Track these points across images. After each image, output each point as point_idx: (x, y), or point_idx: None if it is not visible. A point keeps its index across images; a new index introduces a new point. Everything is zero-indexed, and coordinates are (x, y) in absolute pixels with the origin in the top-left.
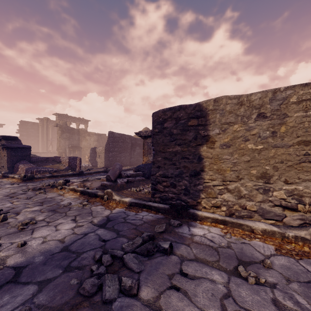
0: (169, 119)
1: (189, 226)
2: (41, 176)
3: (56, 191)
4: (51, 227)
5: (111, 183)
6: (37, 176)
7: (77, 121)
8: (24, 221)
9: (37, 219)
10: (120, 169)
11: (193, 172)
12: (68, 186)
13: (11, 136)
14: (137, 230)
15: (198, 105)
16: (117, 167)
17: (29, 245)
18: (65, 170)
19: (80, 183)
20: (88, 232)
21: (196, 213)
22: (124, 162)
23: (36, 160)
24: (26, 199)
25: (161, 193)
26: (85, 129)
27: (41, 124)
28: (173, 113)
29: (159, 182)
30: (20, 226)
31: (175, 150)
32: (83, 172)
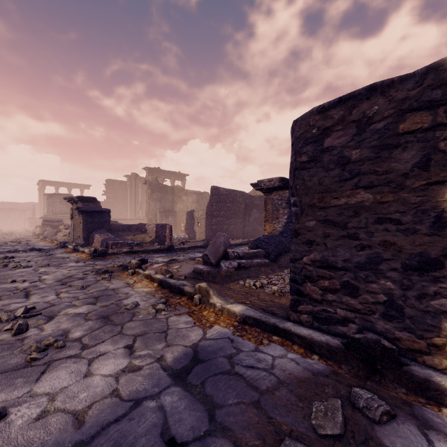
0: (339, 127)
1: (424, 427)
2: (118, 251)
3: (125, 277)
4: (82, 363)
5: (209, 269)
6: (113, 250)
7: (172, 176)
8: (45, 340)
9: (70, 336)
10: (226, 245)
11: (416, 260)
12: (144, 269)
13: (88, 197)
14: (261, 410)
15: (434, 69)
16: (221, 240)
17: (8, 422)
18: (151, 243)
19: (163, 265)
20: (145, 393)
21: (435, 381)
22: (234, 232)
23: (117, 228)
24: (80, 289)
25: (314, 303)
26: (181, 187)
27: (129, 182)
28: (349, 109)
29: (309, 279)
30: (33, 351)
31: (356, 201)
32: (173, 246)
